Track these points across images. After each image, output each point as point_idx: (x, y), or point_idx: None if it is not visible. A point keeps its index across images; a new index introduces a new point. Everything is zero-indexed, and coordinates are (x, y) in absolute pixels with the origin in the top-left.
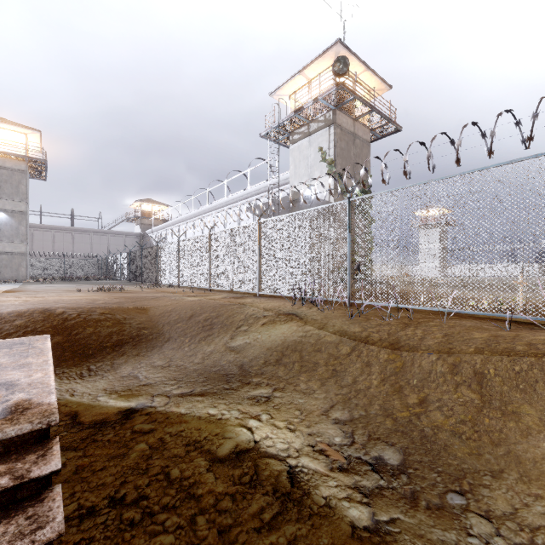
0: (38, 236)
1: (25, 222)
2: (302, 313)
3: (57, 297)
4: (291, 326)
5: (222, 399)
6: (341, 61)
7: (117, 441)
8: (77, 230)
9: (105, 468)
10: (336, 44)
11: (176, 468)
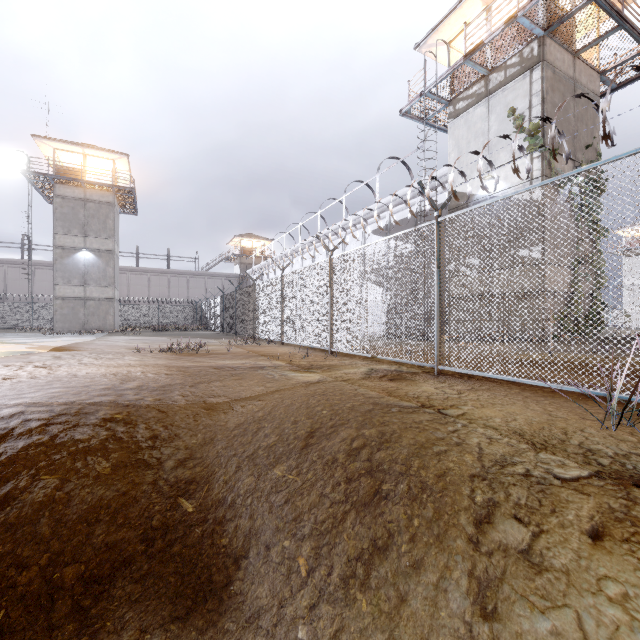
0: (134, 280)
1: (112, 263)
2: None
3: (76, 369)
4: None
5: None
6: None
7: None
8: (172, 272)
9: None
10: None
11: None
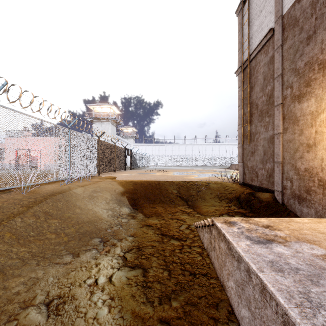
0: None
1: None
2: None
3: None
4: None
5: None
6: None
7: (191, 324)
8: None
9: (199, 296)
10: None
11: (164, 274)
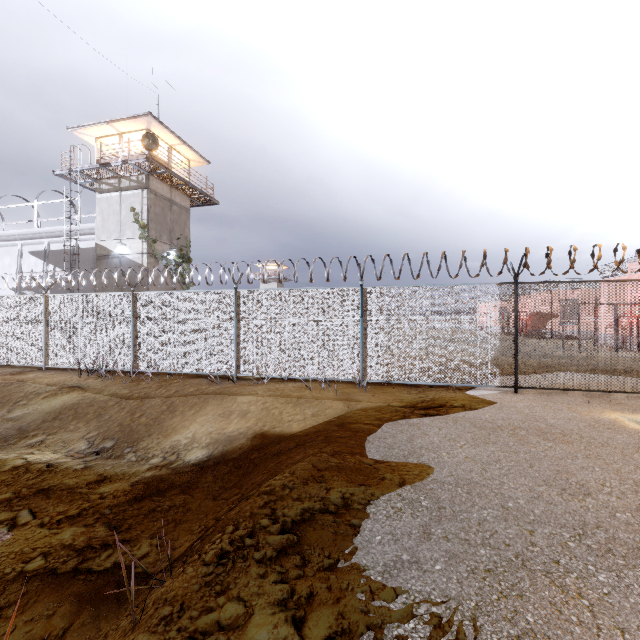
0: None
1: None
2: (86, 384)
3: None
4: (72, 395)
5: (2, 451)
6: (152, 137)
7: None
8: None
9: None
10: (148, 116)
11: None
